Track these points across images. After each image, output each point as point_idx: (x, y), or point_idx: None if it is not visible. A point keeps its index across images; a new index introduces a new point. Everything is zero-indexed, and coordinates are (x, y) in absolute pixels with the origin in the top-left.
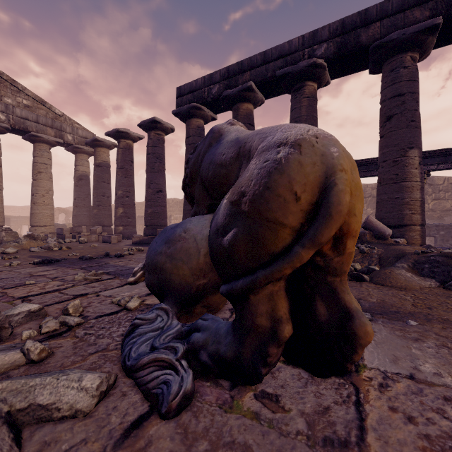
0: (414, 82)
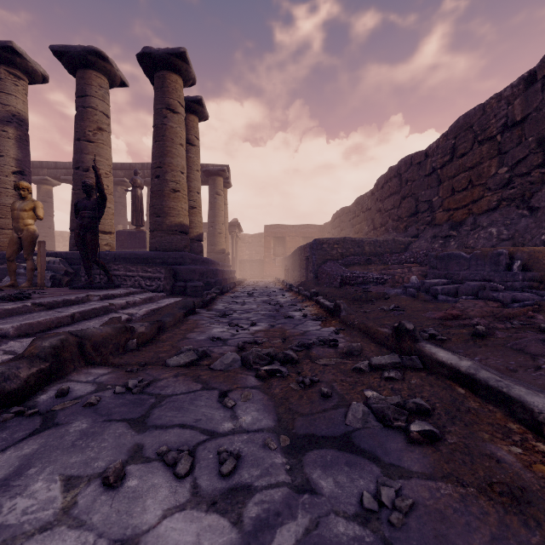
0: (121, 198)
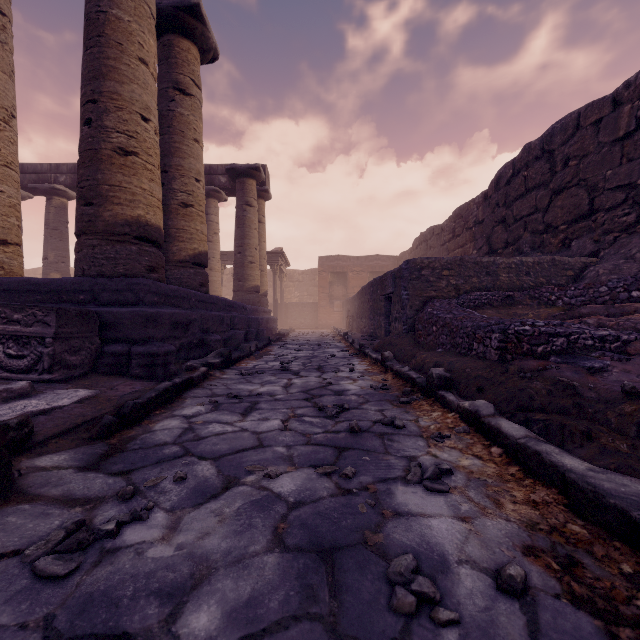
0: None
